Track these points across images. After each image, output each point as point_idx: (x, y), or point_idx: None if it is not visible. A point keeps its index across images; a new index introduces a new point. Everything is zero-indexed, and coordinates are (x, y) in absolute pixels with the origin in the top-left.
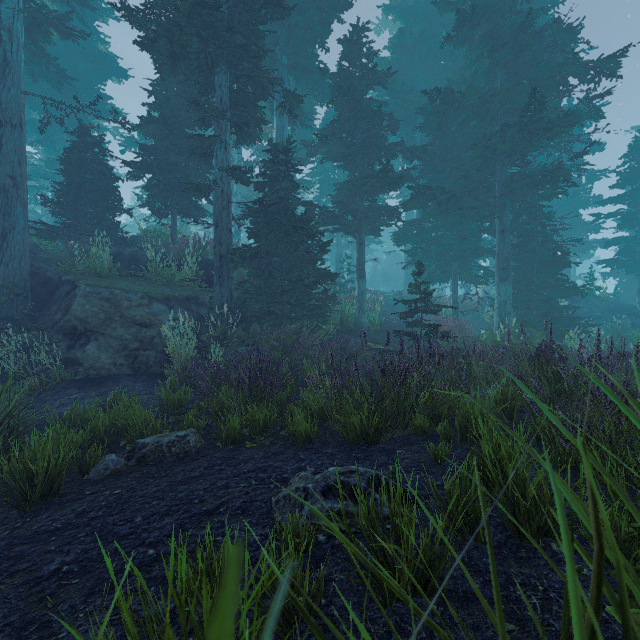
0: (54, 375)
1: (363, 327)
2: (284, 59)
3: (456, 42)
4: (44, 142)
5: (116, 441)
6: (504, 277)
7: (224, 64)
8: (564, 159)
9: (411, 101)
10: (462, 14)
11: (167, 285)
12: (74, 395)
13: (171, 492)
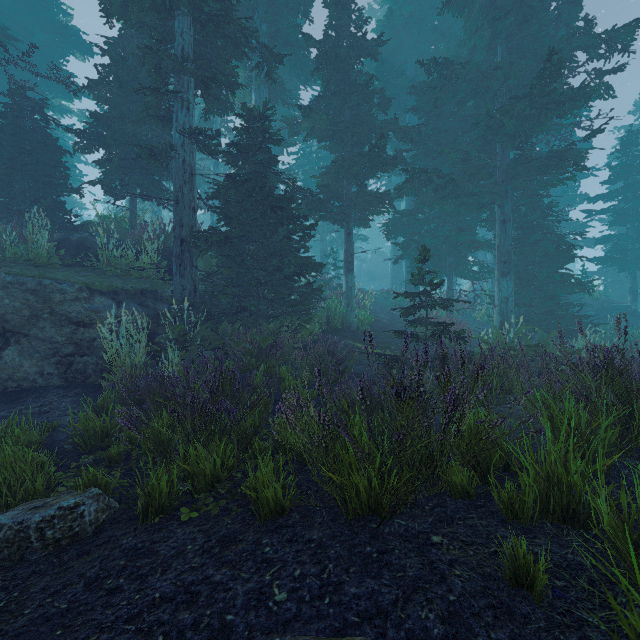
0: None
1: (351, 327)
2: (263, 28)
3: (455, 8)
4: None
5: None
6: (506, 271)
7: (186, 6)
8: None
9: (400, 87)
10: None
11: (121, 277)
12: None
13: None
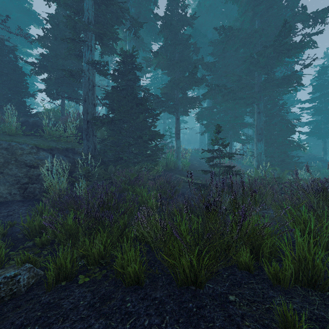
0: None
1: (179, 168)
2: (132, 10)
3: (234, 0)
4: None
5: None
6: (260, 139)
7: None
8: None
9: (204, 43)
10: None
11: (55, 141)
12: None
13: None
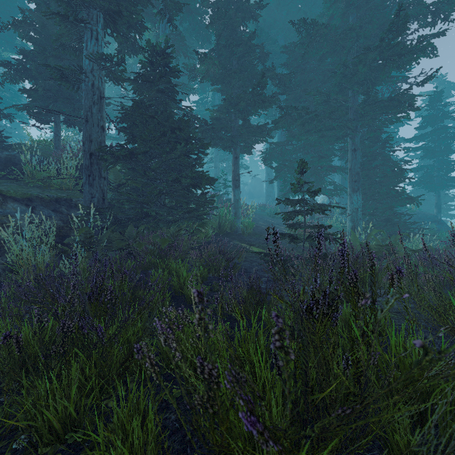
0: None
1: (238, 231)
2: None
3: None
4: None
5: None
6: (356, 188)
7: None
8: None
9: (274, 52)
10: None
11: (41, 187)
12: None
13: None
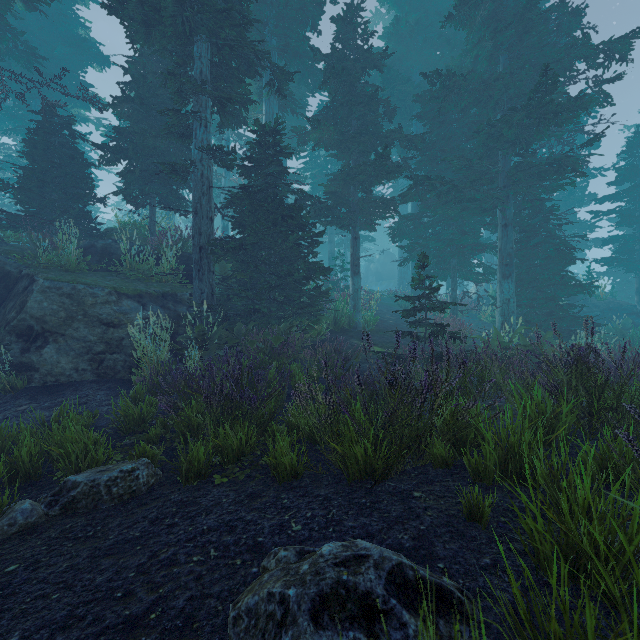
0: (3, 383)
1: (358, 327)
2: (274, 41)
3: (457, 22)
4: (19, 130)
5: (51, 472)
6: (507, 274)
7: (204, 32)
8: None
9: (407, 92)
10: None
11: (143, 281)
12: (23, 407)
13: (88, 572)
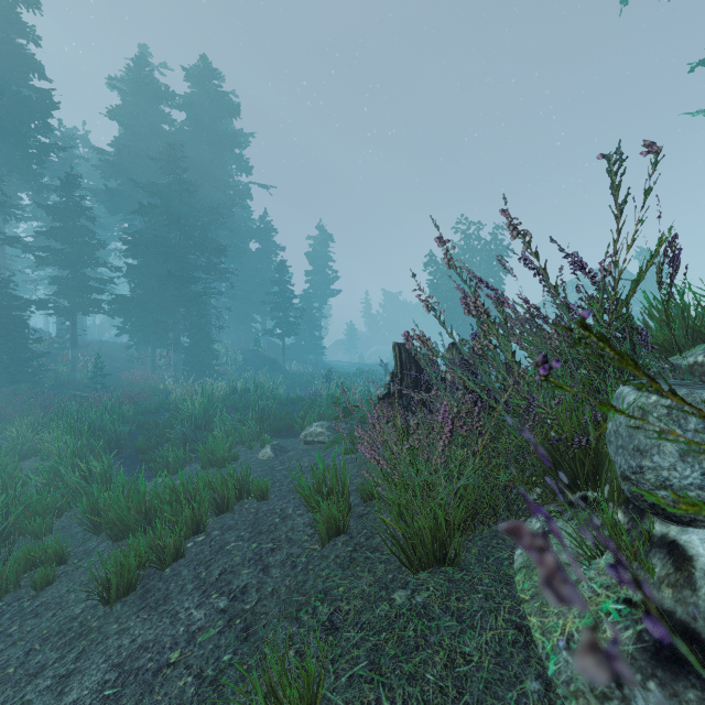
0: None
1: (76, 381)
2: None
3: (142, 214)
4: None
5: None
6: (176, 349)
7: None
8: (261, 253)
9: (130, 202)
10: (143, 205)
11: None
12: None
13: None
